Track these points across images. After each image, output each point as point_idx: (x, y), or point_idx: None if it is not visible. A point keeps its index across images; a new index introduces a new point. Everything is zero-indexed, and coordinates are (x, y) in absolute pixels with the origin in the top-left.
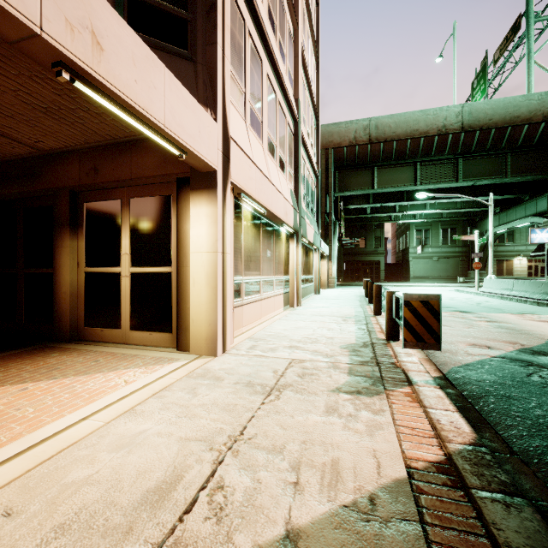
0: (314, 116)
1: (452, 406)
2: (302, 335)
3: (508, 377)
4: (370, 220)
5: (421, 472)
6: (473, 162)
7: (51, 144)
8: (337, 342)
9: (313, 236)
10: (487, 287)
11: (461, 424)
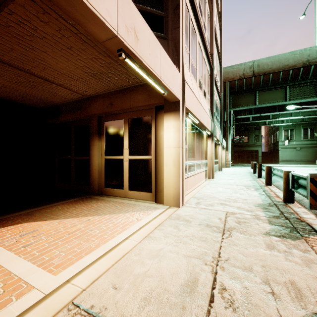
0: (219, 63)
1: None
2: (225, 196)
3: None
4: (251, 125)
5: None
6: None
7: (91, 92)
8: (250, 202)
9: (219, 136)
10: None
11: None
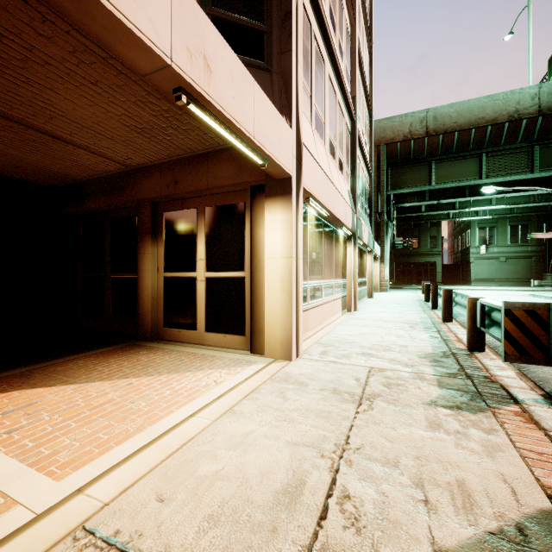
0: (368, 113)
1: None
2: (371, 341)
3: None
4: (424, 218)
5: None
6: None
7: (138, 160)
8: (412, 350)
9: (368, 238)
10: None
11: None
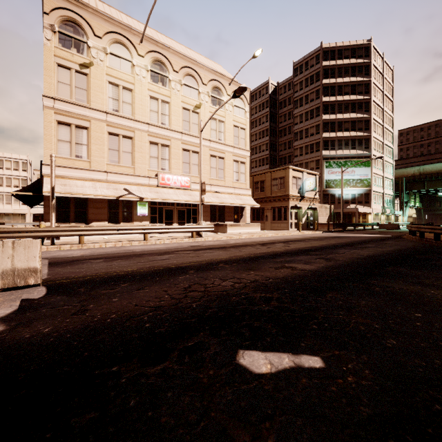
0: (391, 179)
1: None
2: None
3: None
4: None
5: None
6: None
7: None
8: None
9: (390, 212)
10: None
11: None
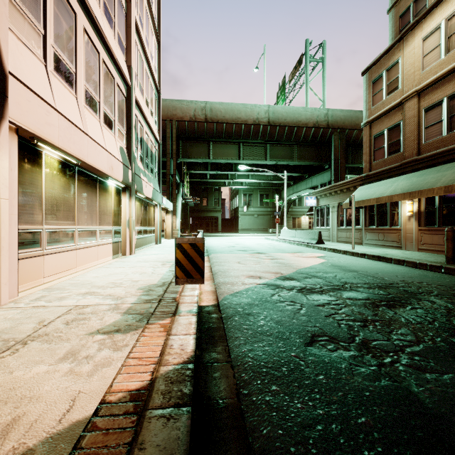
0: (155, 88)
1: (194, 330)
2: (110, 280)
3: (258, 298)
4: (210, 184)
5: (112, 405)
6: (276, 148)
7: None
8: (140, 284)
9: (152, 193)
10: (283, 235)
11: (189, 345)
